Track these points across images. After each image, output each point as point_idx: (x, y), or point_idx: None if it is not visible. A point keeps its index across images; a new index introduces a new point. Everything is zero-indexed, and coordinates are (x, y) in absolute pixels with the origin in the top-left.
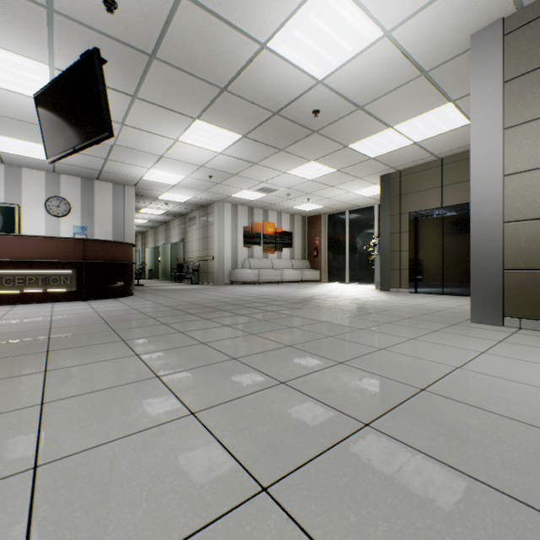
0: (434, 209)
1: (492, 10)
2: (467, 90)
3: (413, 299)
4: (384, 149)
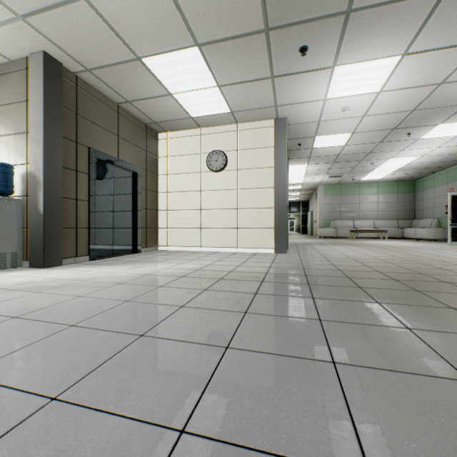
0: (115, 158)
1: (295, 121)
2: (239, 116)
3: (188, 258)
4: (166, 74)
